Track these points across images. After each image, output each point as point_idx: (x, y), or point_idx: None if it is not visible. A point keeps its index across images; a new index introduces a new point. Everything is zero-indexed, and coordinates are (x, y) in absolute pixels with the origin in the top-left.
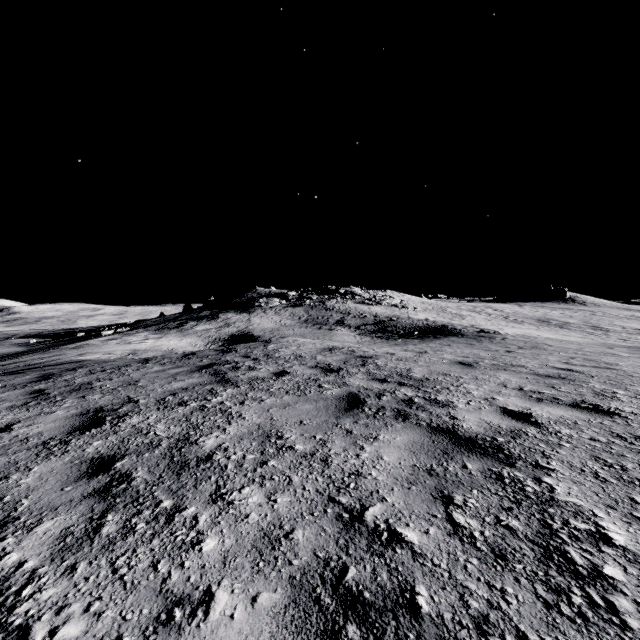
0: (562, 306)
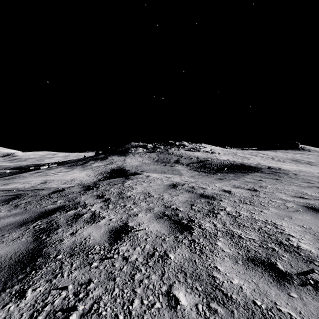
0: (298, 152)
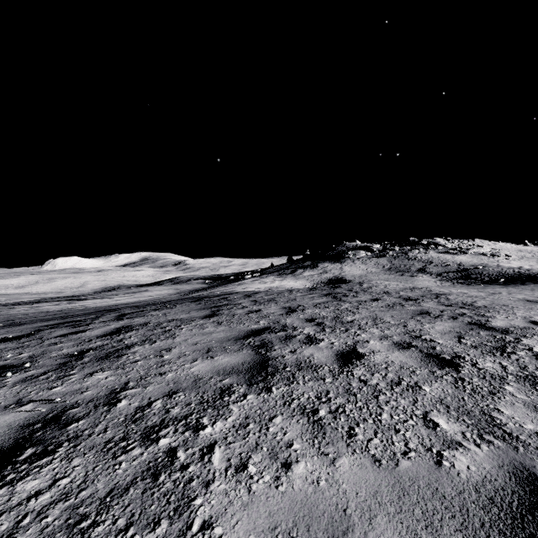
0: None
